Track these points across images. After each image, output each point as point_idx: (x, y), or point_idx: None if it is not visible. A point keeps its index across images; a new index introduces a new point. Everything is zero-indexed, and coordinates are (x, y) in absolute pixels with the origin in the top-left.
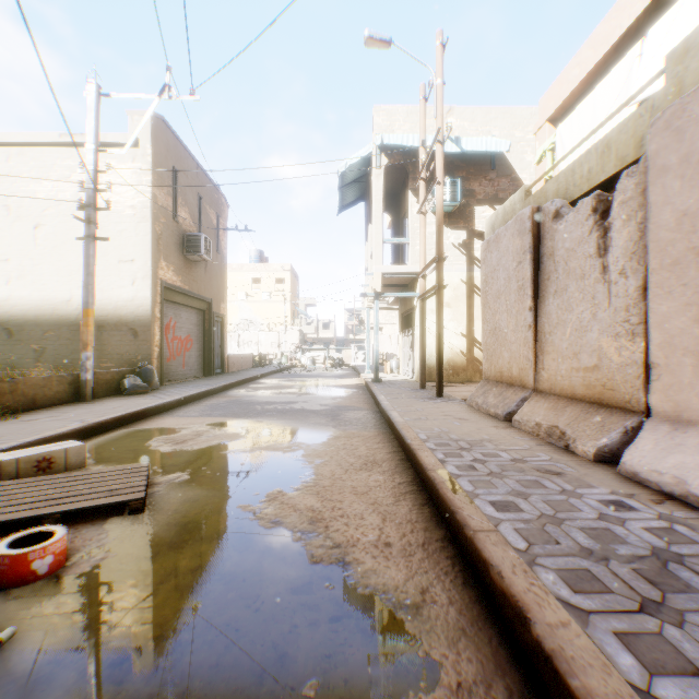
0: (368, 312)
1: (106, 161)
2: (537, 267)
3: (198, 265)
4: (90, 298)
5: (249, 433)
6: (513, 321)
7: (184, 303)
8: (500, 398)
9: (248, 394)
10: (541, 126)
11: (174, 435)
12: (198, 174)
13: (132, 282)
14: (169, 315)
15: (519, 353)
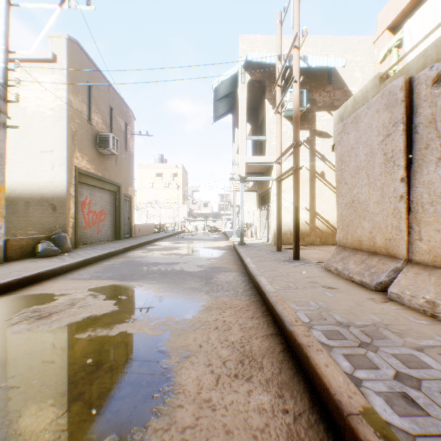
0: (234, 194)
1: (31, 73)
2: (409, 137)
3: (109, 158)
4: (0, 176)
5: (123, 301)
6: (377, 193)
7: (97, 185)
8: (363, 265)
9: (142, 255)
10: (380, 35)
11: (47, 304)
12: (109, 91)
13: (52, 167)
14: (85, 194)
15: (385, 223)
